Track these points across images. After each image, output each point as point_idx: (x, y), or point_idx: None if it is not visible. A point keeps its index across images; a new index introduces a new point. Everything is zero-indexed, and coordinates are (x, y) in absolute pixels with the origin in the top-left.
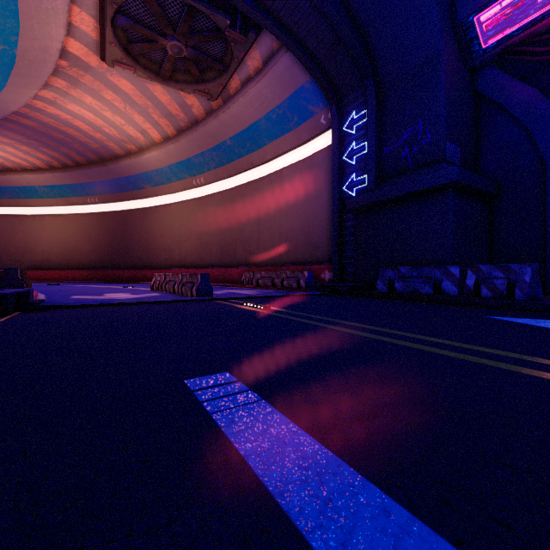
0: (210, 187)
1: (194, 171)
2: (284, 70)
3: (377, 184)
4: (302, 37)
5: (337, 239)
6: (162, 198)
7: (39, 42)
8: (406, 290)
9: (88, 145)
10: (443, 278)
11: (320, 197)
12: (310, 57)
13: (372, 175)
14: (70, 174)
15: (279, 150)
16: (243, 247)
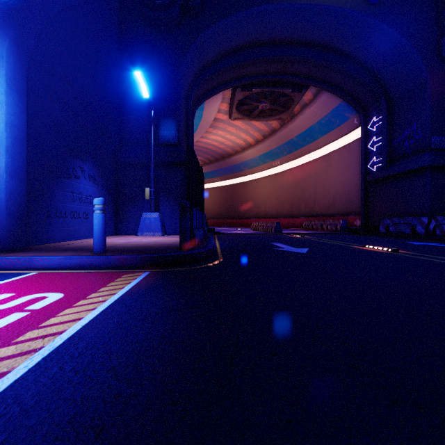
0: (284, 166)
1: (273, 157)
2: (327, 99)
3: (388, 164)
4: (335, 83)
5: (363, 199)
6: (254, 175)
7: (206, 121)
8: (395, 231)
9: (217, 151)
10: (417, 224)
11: (355, 170)
12: (341, 91)
13: (384, 159)
14: (206, 167)
15: (328, 141)
16: (305, 204)
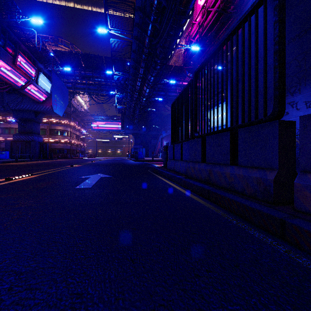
0: None
1: None
2: None
3: None
4: None
5: None
6: None
7: None
8: None
9: None
10: None
11: None
12: None
13: None
14: None
15: None
16: None
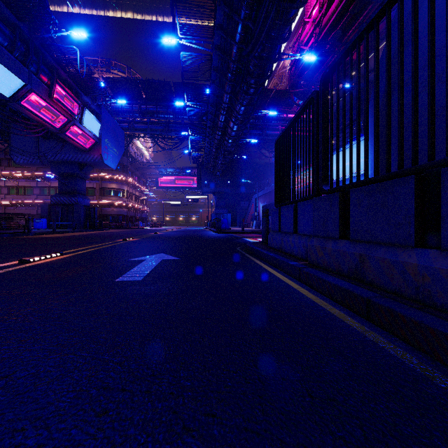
0: None
1: None
2: None
3: None
4: None
5: None
6: None
7: None
8: None
9: None
10: None
11: None
12: None
13: None
14: None
15: None
16: None
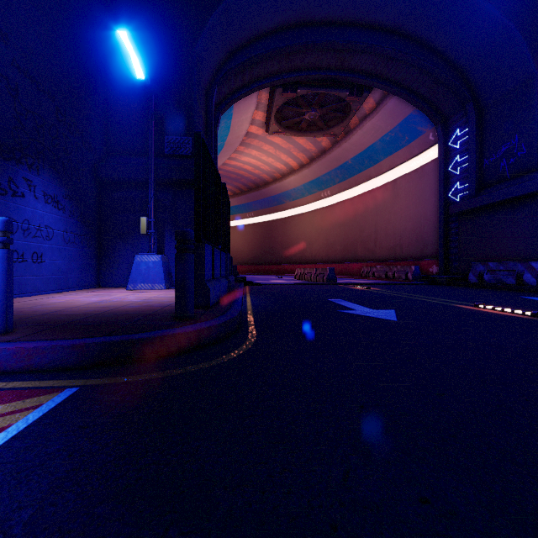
0: (335, 197)
1: (322, 186)
2: (394, 107)
3: (478, 191)
4: (406, 84)
5: (442, 238)
6: (298, 209)
7: (236, 134)
8: (492, 281)
9: (250, 178)
10: (524, 271)
11: (429, 201)
12: (415, 95)
13: (472, 184)
14: (237, 198)
15: (393, 164)
16: (362, 245)
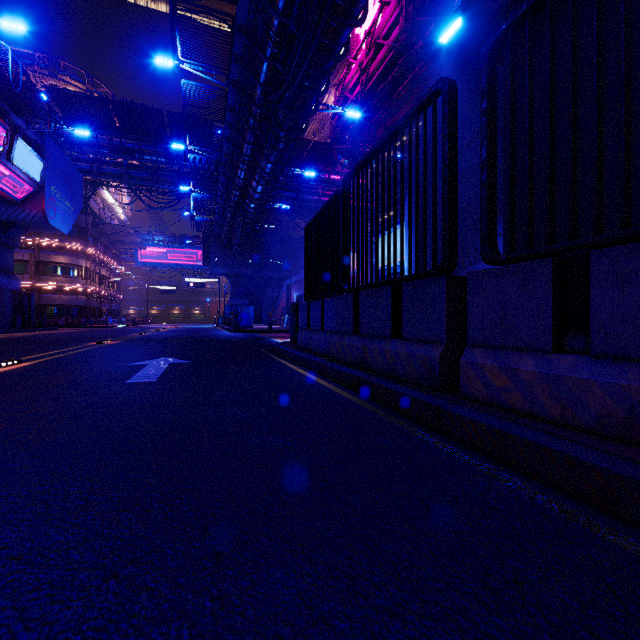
0: None
1: None
2: None
3: None
4: None
5: None
6: None
7: None
8: None
9: None
10: None
11: None
12: None
13: None
14: None
15: None
16: None
